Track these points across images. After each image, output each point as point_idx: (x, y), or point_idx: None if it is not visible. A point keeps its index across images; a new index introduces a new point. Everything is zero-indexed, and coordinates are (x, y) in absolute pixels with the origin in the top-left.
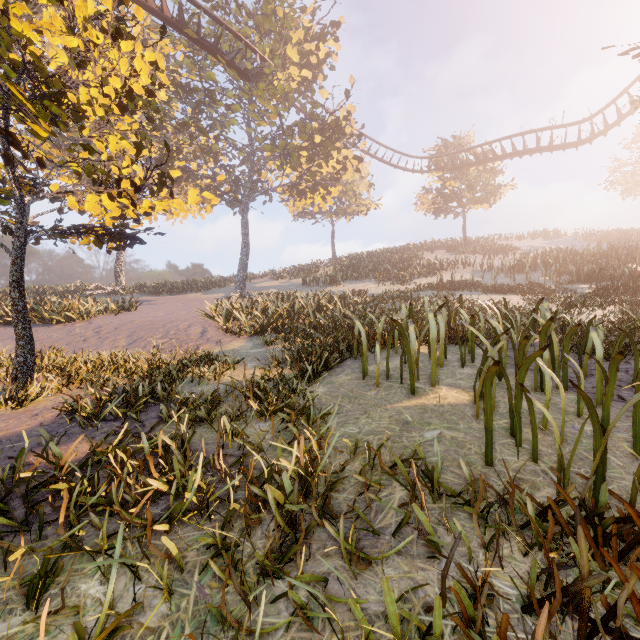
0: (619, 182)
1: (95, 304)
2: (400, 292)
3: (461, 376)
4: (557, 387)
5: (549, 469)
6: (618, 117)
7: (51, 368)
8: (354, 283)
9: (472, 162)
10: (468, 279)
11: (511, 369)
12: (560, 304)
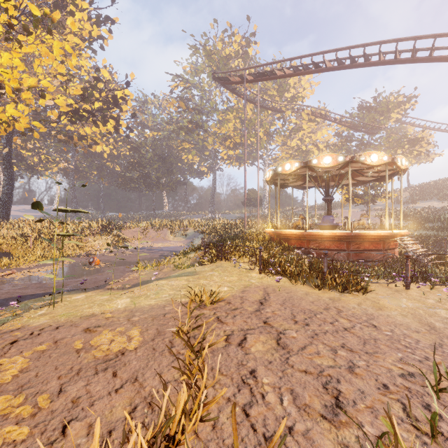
0: None
1: None
2: None
3: None
4: None
5: None
6: None
7: None
8: (424, 202)
9: None
10: None
11: None
12: None
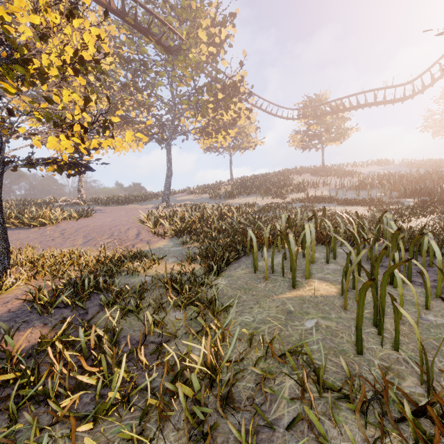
0: (431, 126)
1: (62, 213)
2: (278, 204)
3: (328, 271)
4: (402, 281)
5: (409, 358)
6: (432, 80)
7: (26, 262)
8: (246, 197)
9: (328, 112)
10: (326, 194)
11: (365, 265)
12: (394, 213)
